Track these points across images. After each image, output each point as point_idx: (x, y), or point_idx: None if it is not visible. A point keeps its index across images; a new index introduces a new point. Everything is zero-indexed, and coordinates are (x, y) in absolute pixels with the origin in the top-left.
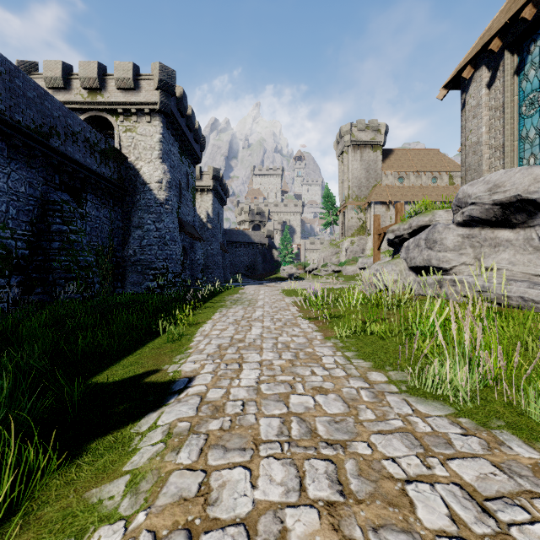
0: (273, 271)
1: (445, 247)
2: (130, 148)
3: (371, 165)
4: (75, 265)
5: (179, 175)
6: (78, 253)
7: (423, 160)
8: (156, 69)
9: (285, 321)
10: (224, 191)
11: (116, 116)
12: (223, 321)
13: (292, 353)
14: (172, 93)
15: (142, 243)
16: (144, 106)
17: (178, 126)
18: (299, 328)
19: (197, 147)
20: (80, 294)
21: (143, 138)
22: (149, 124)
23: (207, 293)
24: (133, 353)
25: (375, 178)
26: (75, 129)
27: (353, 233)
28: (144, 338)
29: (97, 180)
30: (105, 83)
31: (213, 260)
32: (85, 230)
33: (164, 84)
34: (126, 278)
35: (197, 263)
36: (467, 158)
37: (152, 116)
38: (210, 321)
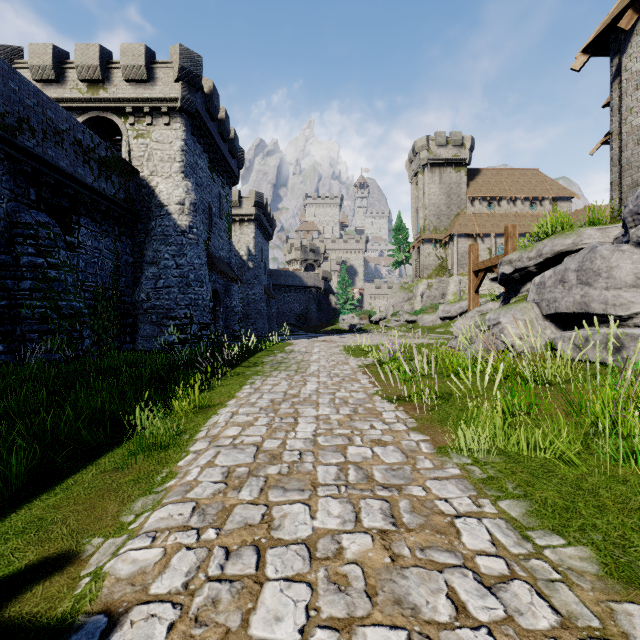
0: (330, 321)
1: (617, 282)
2: (142, 159)
3: (453, 189)
4: (54, 312)
5: (209, 197)
6: (60, 296)
7: (518, 182)
8: (176, 53)
9: (355, 405)
10: (269, 223)
11: (125, 117)
12: (251, 405)
13: (382, 502)
14: (198, 86)
15: (157, 284)
16: (161, 103)
17: (207, 133)
18: (381, 422)
19: (233, 162)
20: (60, 353)
21: (160, 146)
22: (168, 127)
23: (241, 351)
24: (55, 488)
25: (459, 205)
26: (59, 126)
27: (430, 273)
28: (105, 442)
29: (94, 198)
30: (109, 74)
31: (255, 307)
32: (77, 266)
33: (186, 74)
34: (137, 331)
35: (234, 311)
36: (623, 151)
37: (171, 116)
38: (232, 401)
